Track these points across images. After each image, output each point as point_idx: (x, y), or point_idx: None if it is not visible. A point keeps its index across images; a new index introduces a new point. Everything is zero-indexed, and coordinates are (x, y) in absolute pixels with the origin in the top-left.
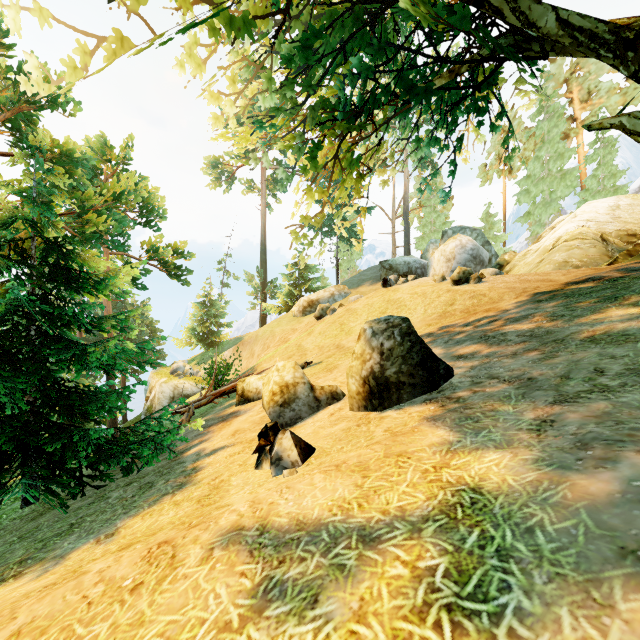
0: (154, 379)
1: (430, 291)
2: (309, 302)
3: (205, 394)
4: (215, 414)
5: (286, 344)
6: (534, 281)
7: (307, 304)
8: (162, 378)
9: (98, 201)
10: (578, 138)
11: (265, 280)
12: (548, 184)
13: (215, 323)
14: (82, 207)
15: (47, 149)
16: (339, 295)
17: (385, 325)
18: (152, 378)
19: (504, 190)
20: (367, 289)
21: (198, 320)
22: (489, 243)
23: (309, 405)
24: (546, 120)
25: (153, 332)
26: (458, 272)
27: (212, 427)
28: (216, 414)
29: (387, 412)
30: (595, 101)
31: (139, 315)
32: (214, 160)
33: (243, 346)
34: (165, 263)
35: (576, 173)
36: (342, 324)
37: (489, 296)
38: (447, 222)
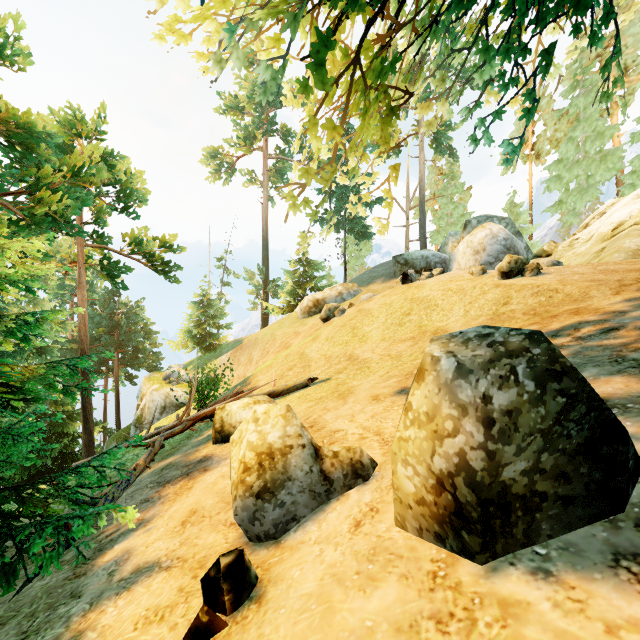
0: (145, 386)
1: (470, 286)
2: (314, 301)
3: (180, 419)
4: (184, 454)
5: (287, 351)
6: (624, 271)
7: (312, 304)
8: (154, 385)
9: (57, 178)
10: (612, 119)
11: (267, 278)
12: (584, 168)
13: (213, 324)
14: (36, 185)
15: (0, 118)
16: (348, 294)
17: (488, 350)
18: (143, 384)
19: (530, 177)
20: (379, 287)
21: (195, 321)
22: (520, 234)
23: (311, 490)
24: (582, 96)
25: (148, 334)
26: (508, 261)
27: (168, 487)
28: (185, 455)
29: (509, 578)
30: (633, 77)
31: (133, 316)
32: (213, 150)
33: (241, 350)
34: (151, 257)
35: (620, 153)
36: (354, 328)
37: (564, 292)
38: (466, 214)
